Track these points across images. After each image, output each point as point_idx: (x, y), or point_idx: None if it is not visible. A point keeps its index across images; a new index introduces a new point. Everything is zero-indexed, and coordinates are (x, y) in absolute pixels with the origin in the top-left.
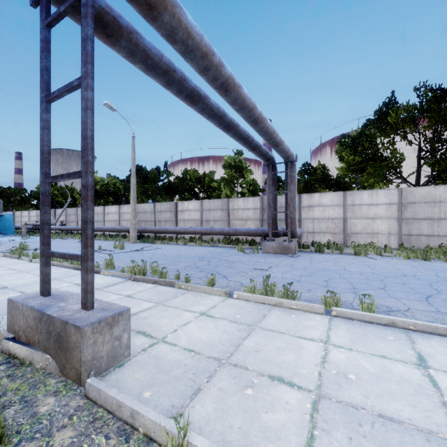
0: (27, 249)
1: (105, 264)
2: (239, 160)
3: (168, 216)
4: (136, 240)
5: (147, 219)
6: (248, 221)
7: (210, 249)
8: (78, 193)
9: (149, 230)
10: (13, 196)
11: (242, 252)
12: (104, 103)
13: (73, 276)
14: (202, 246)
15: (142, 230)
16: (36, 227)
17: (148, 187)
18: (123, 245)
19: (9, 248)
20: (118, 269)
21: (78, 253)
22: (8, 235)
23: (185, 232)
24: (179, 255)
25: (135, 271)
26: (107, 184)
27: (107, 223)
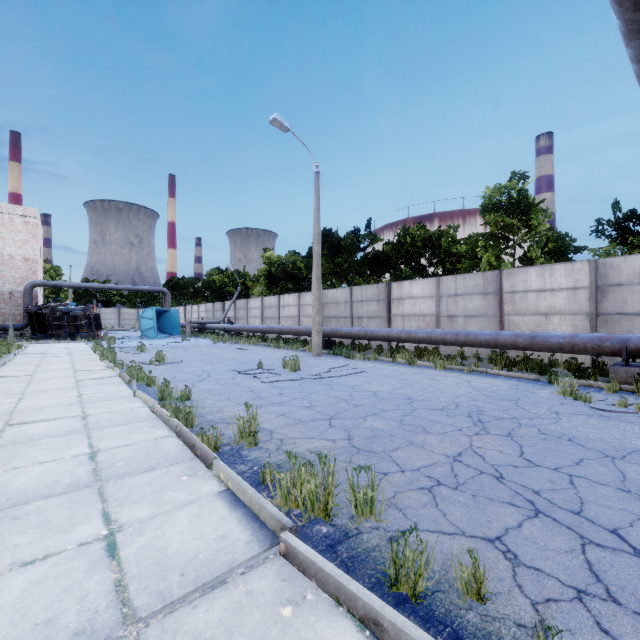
0: (164, 362)
1: (237, 430)
2: (518, 192)
3: (374, 308)
4: (321, 351)
5: (338, 314)
6: (554, 316)
7: (476, 382)
8: (251, 279)
9: (343, 333)
10: (186, 288)
11: (577, 400)
12: (270, 120)
13: (146, 473)
14: (451, 372)
15: (330, 333)
16: (202, 325)
17: (341, 262)
18: (296, 363)
19: (147, 359)
20: (264, 450)
21: (222, 377)
22: (174, 335)
23: (409, 338)
24: (409, 398)
25: (298, 499)
26: (285, 264)
27: (283, 320)
